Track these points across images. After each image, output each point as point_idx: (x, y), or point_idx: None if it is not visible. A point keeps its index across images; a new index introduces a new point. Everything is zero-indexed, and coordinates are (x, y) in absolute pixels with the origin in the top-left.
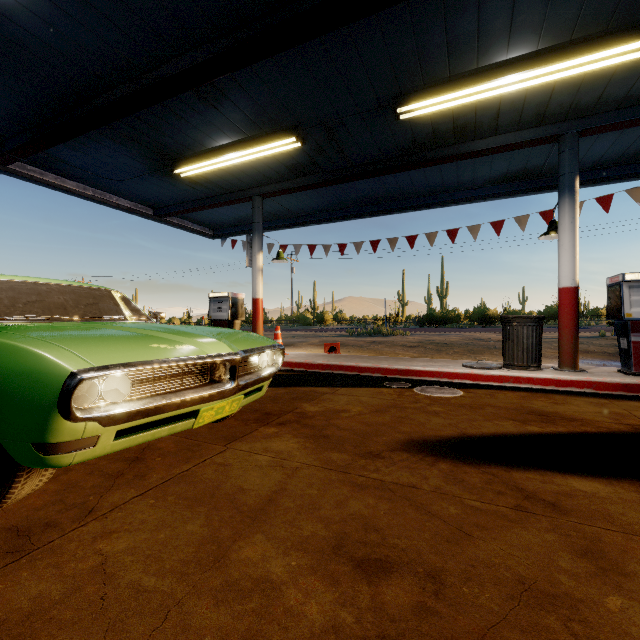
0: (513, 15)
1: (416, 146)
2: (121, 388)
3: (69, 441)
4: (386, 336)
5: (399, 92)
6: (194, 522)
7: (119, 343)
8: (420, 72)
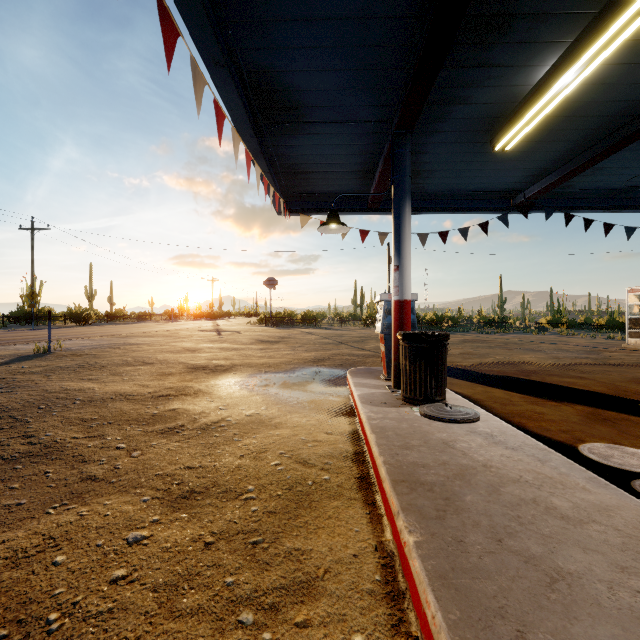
0: None
1: None
2: None
3: None
4: None
5: None
6: None
7: None
8: None
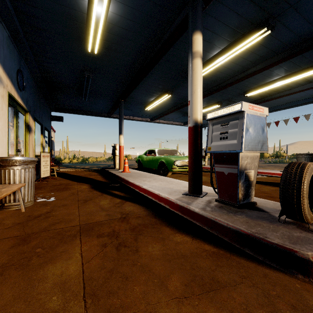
0: (266, 76)
1: (262, 96)
2: (178, 163)
3: (174, 168)
4: (284, 163)
5: (245, 91)
6: (186, 179)
7: (178, 158)
8: (248, 87)
